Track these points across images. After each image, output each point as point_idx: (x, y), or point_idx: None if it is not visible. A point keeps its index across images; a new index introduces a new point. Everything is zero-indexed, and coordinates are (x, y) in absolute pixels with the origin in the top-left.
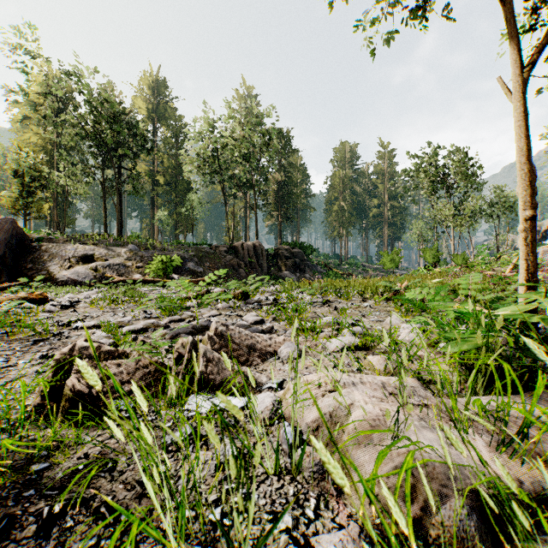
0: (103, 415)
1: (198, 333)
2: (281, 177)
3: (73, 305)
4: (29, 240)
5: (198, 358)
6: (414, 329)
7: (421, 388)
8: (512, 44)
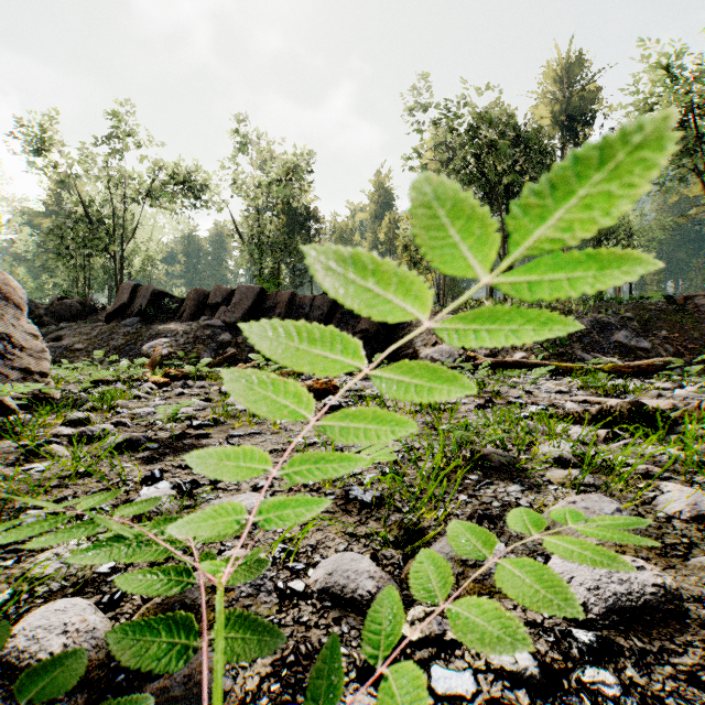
0: None
1: None
2: None
3: (342, 406)
4: None
5: None
6: None
7: None
8: None
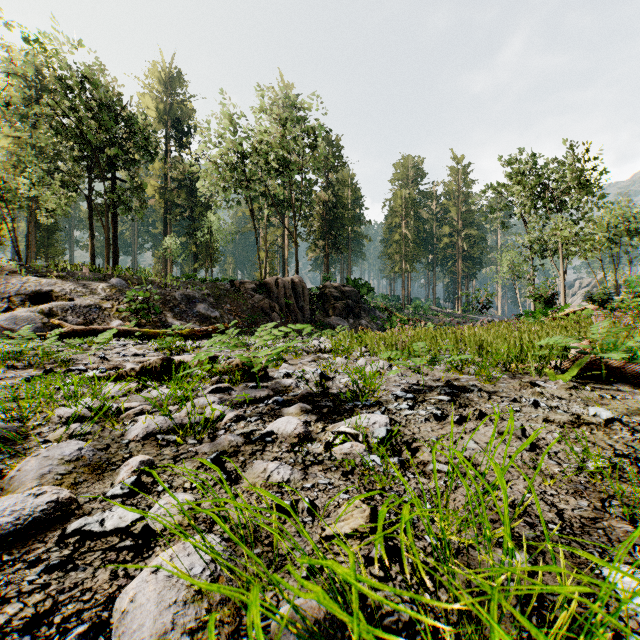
0: None
1: None
2: (328, 197)
3: None
4: None
5: None
6: None
7: None
8: None
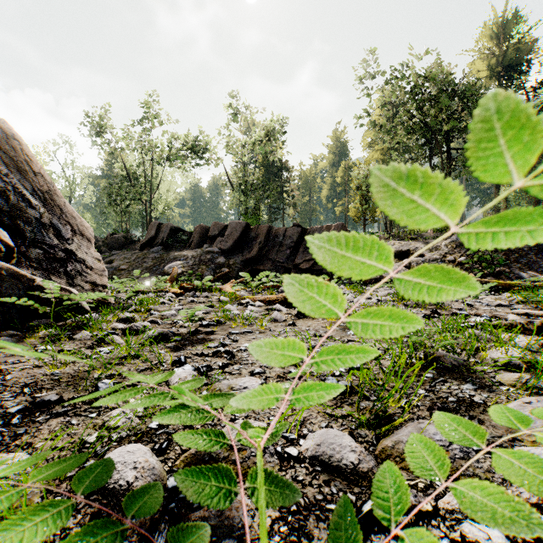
0: None
1: None
2: None
3: None
4: None
5: None
6: None
7: None
8: None
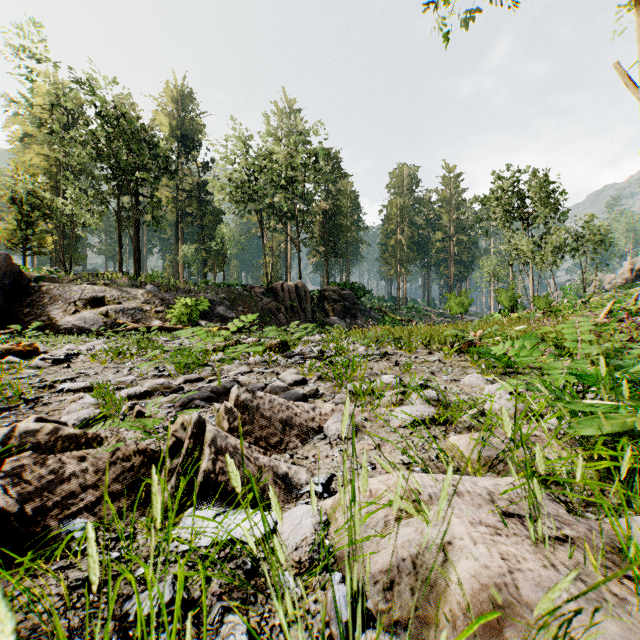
0: (40, 549)
1: (219, 398)
2: (328, 206)
3: (68, 359)
4: (27, 279)
5: (203, 447)
6: (504, 392)
7: (547, 498)
8: (637, 13)
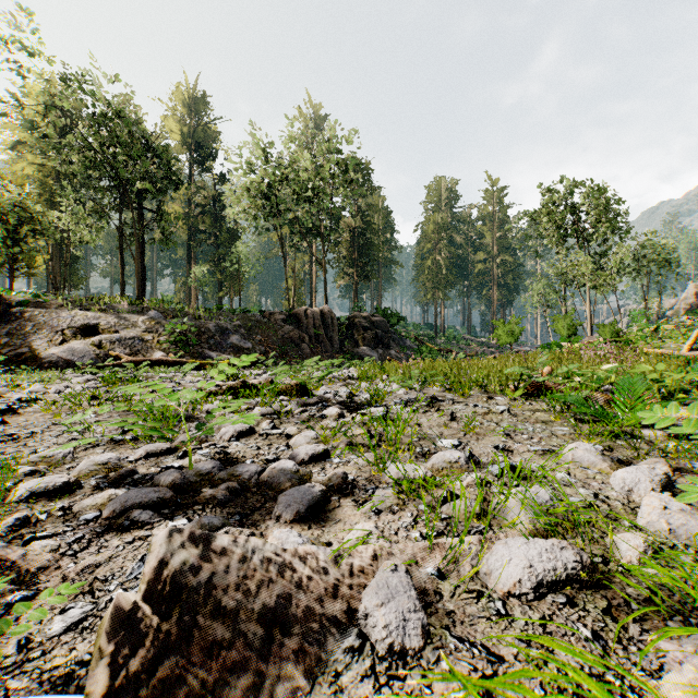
0: None
1: (183, 495)
2: (357, 223)
3: (13, 409)
4: (6, 304)
5: None
6: (651, 486)
7: None
8: None
